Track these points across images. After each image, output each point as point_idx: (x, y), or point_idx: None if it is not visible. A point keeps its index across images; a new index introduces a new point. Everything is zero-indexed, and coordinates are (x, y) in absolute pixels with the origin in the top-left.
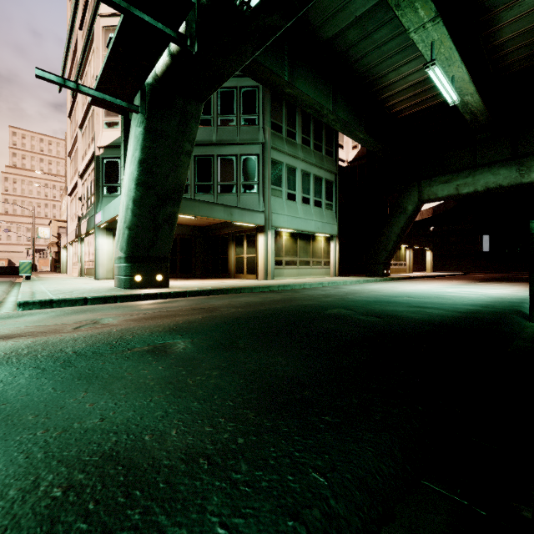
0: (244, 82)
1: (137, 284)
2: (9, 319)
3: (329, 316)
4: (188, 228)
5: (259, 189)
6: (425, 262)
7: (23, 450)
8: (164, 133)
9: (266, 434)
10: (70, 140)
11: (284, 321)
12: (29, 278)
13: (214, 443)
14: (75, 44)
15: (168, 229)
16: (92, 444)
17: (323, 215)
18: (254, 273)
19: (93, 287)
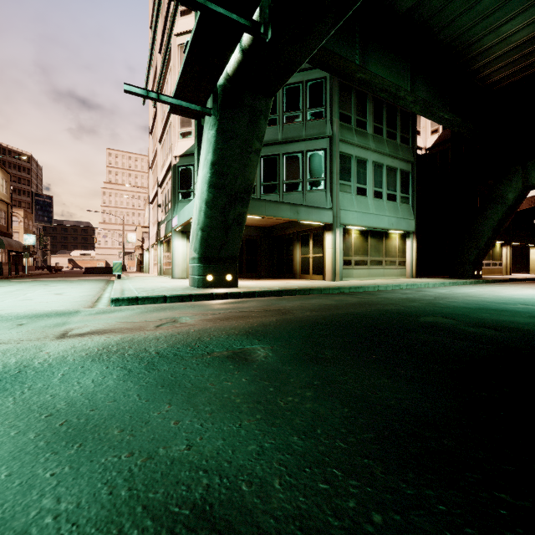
0: (310, 75)
1: (209, 283)
2: (103, 314)
3: (427, 326)
4: (254, 229)
5: (326, 185)
6: (526, 261)
7: (107, 480)
8: (235, 133)
9: (413, 512)
10: (151, 154)
11: (372, 329)
12: (120, 277)
13: (338, 515)
14: (155, 67)
15: (238, 229)
16: (180, 485)
17: (397, 210)
18: (321, 273)
19: (171, 286)
